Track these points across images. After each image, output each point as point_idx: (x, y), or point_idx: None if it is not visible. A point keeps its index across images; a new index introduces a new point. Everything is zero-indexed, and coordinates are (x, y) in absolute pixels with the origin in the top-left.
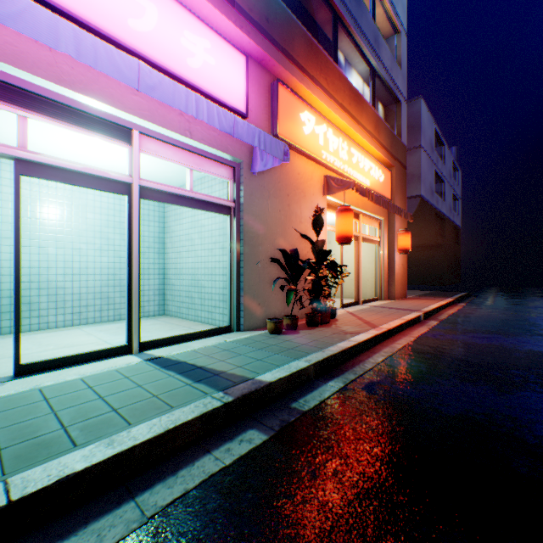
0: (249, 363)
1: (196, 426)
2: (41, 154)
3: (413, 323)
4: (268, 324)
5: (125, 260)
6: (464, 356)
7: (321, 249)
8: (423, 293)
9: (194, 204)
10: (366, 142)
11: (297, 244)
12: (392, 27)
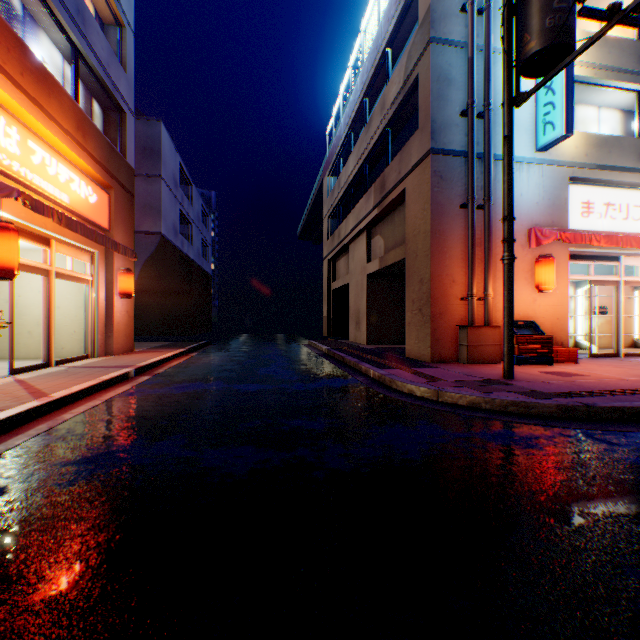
0: None
1: None
2: None
3: (118, 382)
4: None
5: None
6: (147, 411)
7: None
8: (162, 344)
9: None
10: (63, 141)
11: None
12: (114, 13)
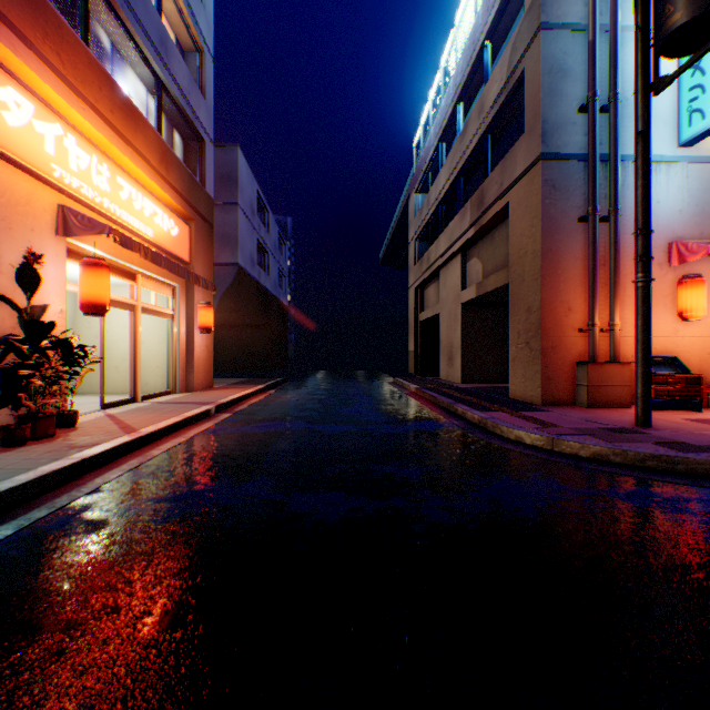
0: None
1: None
2: None
3: (200, 419)
4: None
5: None
6: (231, 450)
7: (34, 320)
8: (240, 381)
9: None
10: (147, 175)
11: None
12: (194, 40)
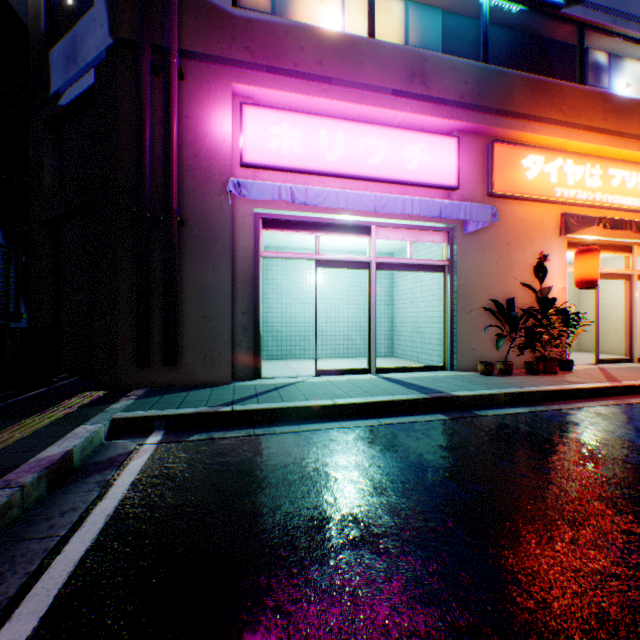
0: (448, 386)
1: (406, 404)
2: (325, 255)
3: None
4: (477, 366)
5: (363, 311)
6: None
7: (541, 298)
8: None
9: (412, 268)
10: (639, 152)
11: (519, 292)
12: None
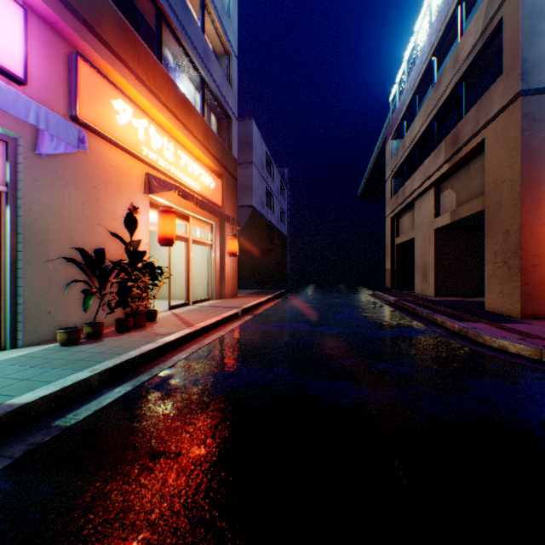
0: (6, 386)
1: None
2: None
3: (232, 319)
4: (59, 335)
5: None
6: (257, 343)
7: (134, 250)
8: (254, 291)
9: None
10: (196, 148)
11: (110, 243)
12: (224, 47)
